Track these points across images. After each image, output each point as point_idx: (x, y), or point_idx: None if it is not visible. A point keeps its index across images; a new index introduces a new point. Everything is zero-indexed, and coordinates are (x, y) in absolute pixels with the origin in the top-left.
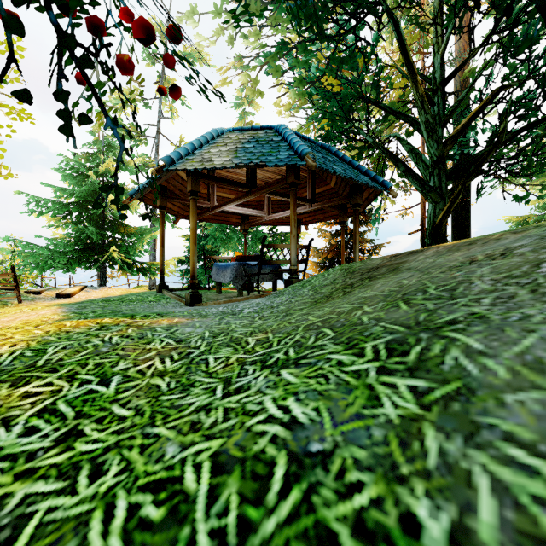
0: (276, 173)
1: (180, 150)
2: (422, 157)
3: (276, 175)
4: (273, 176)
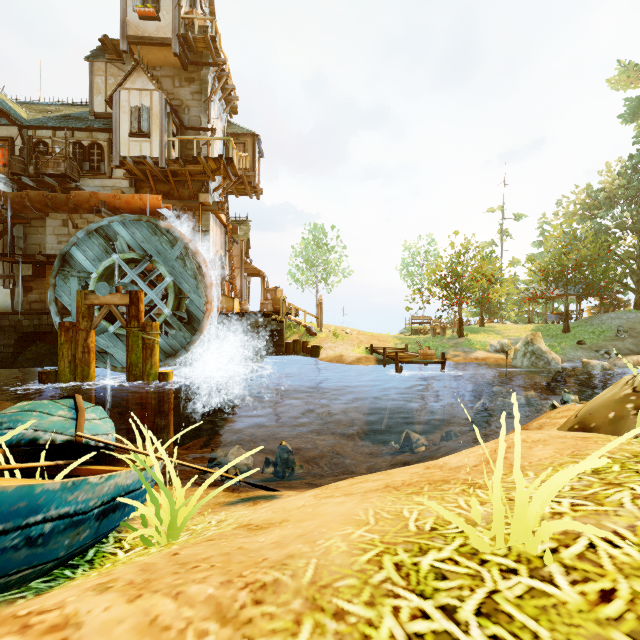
0: None
1: (544, 290)
2: (633, 278)
3: None
4: None
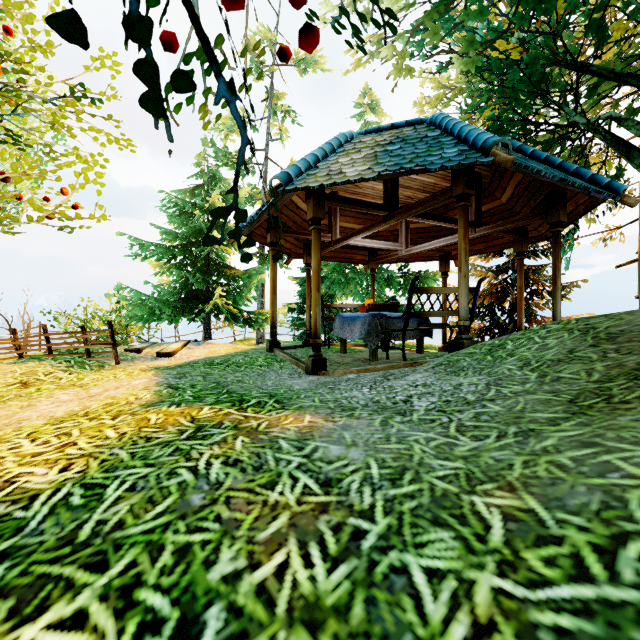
0: (420, 190)
1: (299, 163)
2: None
3: (419, 192)
4: (414, 194)
